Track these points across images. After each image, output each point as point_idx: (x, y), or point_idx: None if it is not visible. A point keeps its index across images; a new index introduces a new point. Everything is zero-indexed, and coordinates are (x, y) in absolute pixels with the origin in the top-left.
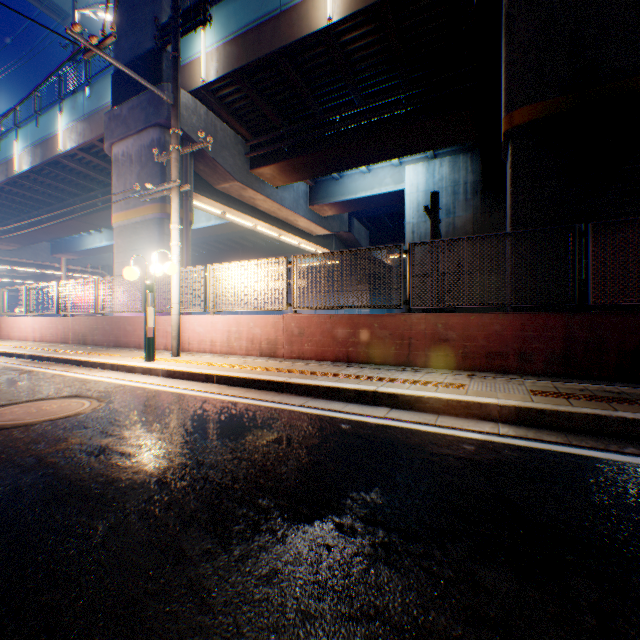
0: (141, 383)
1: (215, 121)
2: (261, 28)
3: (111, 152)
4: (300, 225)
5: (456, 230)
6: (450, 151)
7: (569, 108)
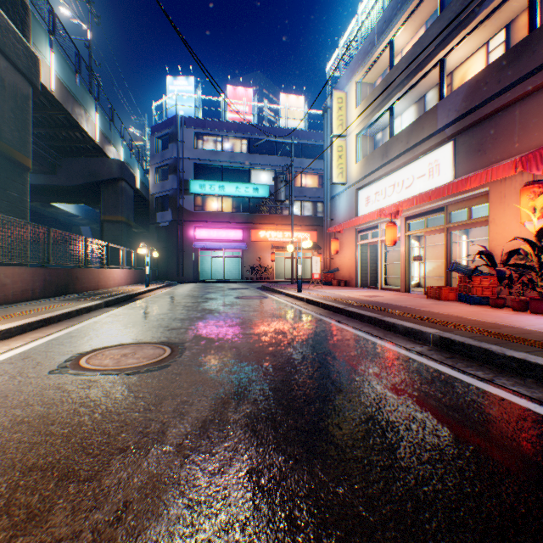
0: None
1: None
2: None
3: None
4: None
5: None
6: None
7: None
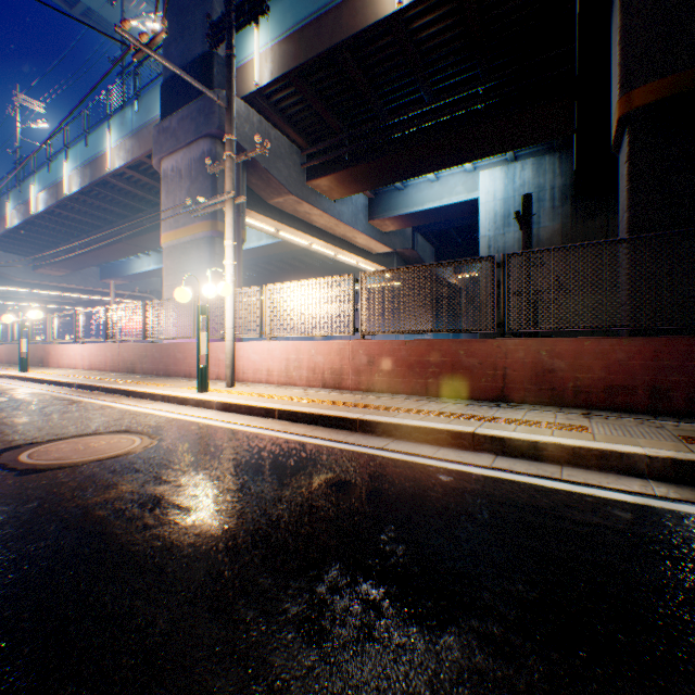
0: (194, 417)
1: (268, 129)
2: (320, 21)
3: (160, 168)
4: (359, 242)
5: (541, 243)
6: (533, 152)
7: None
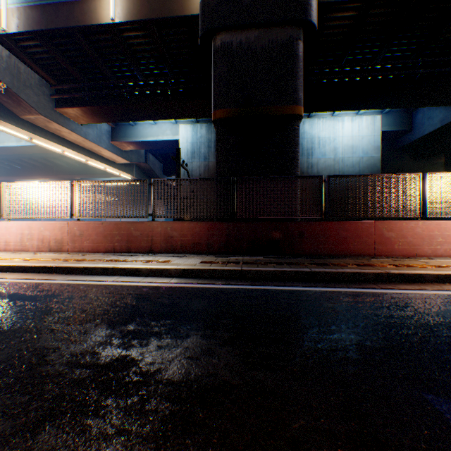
0: None
1: (19, 64)
2: (59, 6)
3: None
4: (105, 154)
5: (210, 170)
6: (207, 120)
7: (241, 115)
